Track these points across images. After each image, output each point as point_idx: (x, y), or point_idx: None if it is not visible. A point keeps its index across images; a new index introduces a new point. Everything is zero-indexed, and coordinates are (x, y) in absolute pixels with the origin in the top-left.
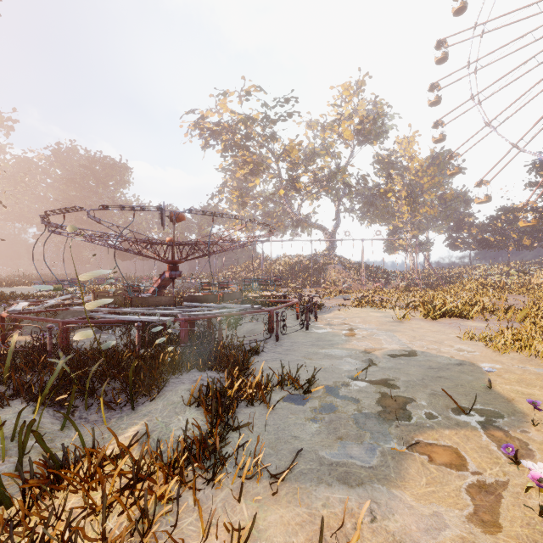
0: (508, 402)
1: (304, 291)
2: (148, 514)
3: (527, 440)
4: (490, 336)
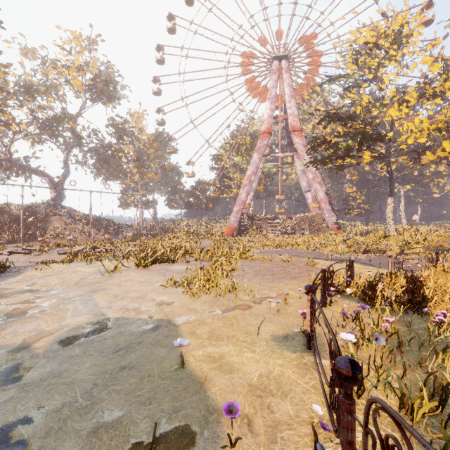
0: (201, 389)
1: (11, 247)
2: None
3: None
4: (189, 279)
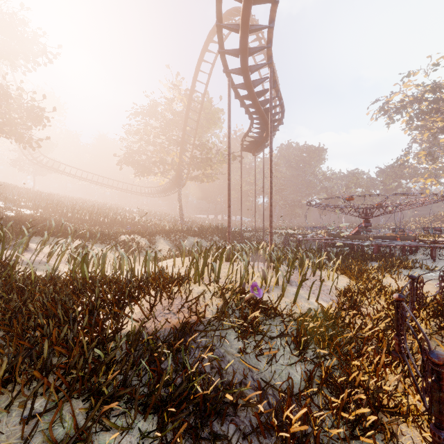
0: None
1: None
2: (372, 268)
3: None
4: None
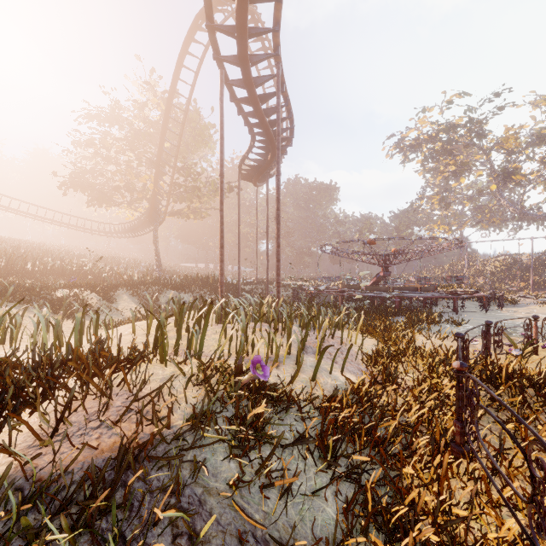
0: None
1: (521, 294)
2: (399, 325)
3: None
4: None
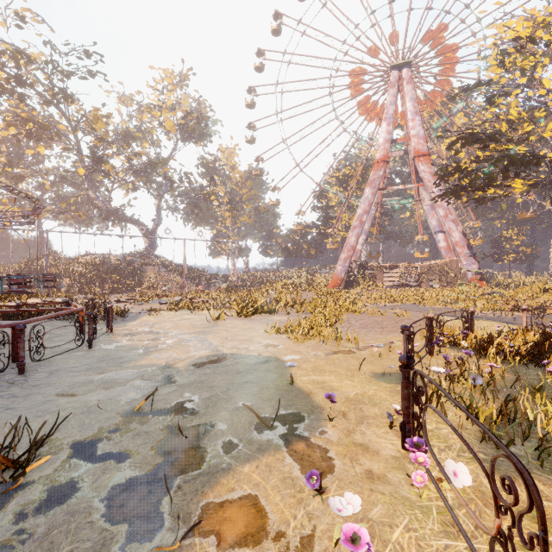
0: (307, 397)
1: (113, 297)
2: None
3: (326, 444)
4: (291, 327)
